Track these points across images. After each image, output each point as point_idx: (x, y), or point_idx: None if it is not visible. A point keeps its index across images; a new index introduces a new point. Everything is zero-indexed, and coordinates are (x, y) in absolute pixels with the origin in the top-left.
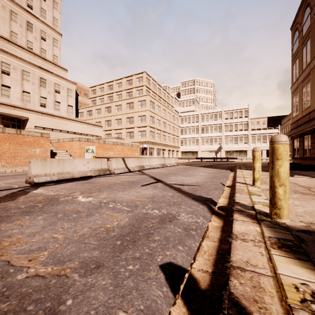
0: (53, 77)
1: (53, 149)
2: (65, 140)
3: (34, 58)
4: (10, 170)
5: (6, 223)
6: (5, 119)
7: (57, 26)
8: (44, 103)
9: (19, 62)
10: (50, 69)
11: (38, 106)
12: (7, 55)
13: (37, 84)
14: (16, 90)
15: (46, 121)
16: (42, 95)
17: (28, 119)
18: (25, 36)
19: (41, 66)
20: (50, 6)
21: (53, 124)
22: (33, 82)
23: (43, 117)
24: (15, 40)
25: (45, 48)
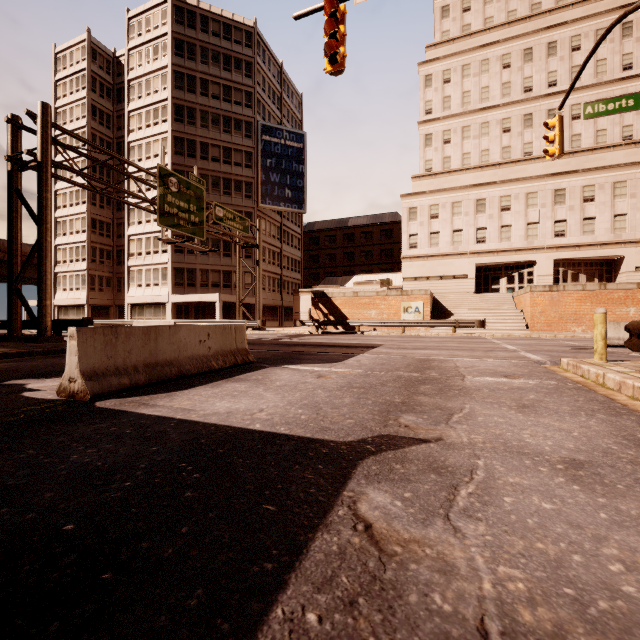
0: None
1: None
2: None
3: (634, 150)
4: (590, 335)
5: (577, 353)
6: (588, 265)
7: None
8: None
9: (608, 173)
10: None
11: None
12: (590, 174)
13: (639, 193)
14: (603, 219)
15: None
16: None
17: (623, 258)
18: (618, 123)
19: None
20: None
21: None
22: (632, 194)
23: None
24: (603, 140)
25: None
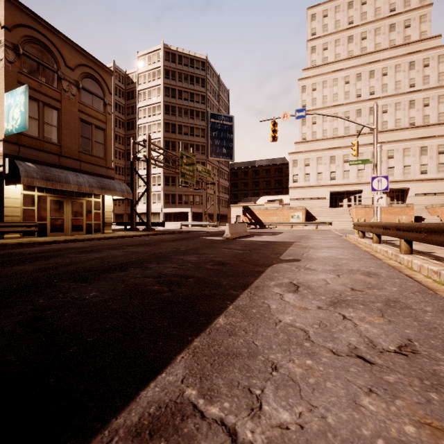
0: (436, 140)
1: (426, 215)
2: (436, 205)
3: (415, 131)
4: None
5: None
6: (391, 192)
7: (443, 80)
8: (425, 170)
9: (401, 144)
10: (434, 132)
11: (418, 174)
12: (391, 144)
13: (417, 155)
14: (398, 168)
15: (427, 187)
16: (422, 163)
17: (409, 189)
18: (407, 115)
19: (423, 135)
20: (434, 66)
21: (435, 188)
22: (413, 155)
23: (423, 184)
24: (399, 124)
25: (428, 114)
